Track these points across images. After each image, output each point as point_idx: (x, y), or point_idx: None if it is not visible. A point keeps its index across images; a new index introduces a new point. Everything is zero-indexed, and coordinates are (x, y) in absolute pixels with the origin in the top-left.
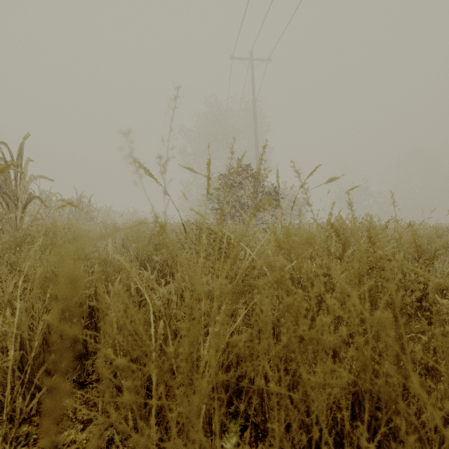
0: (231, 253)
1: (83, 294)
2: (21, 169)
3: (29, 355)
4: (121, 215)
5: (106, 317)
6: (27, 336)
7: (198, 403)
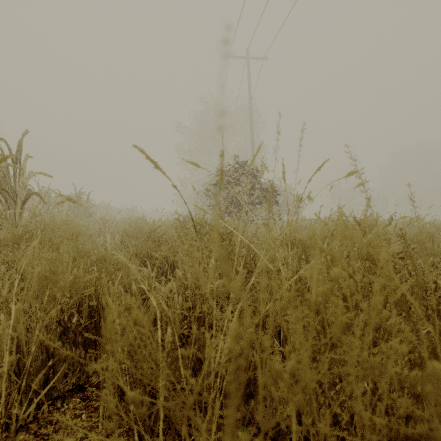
0: (233, 250)
1: (83, 293)
2: (20, 165)
3: (26, 358)
4: (119, 211)
5: (114, 338)
6: (24, 338)
7: (209, 417)
